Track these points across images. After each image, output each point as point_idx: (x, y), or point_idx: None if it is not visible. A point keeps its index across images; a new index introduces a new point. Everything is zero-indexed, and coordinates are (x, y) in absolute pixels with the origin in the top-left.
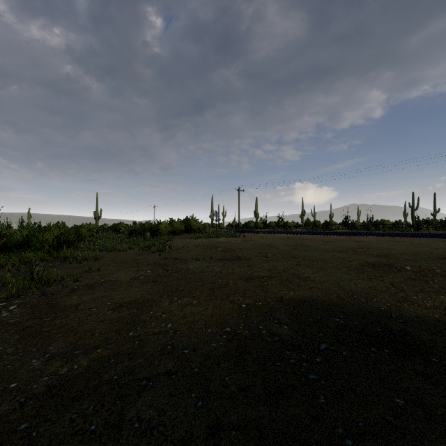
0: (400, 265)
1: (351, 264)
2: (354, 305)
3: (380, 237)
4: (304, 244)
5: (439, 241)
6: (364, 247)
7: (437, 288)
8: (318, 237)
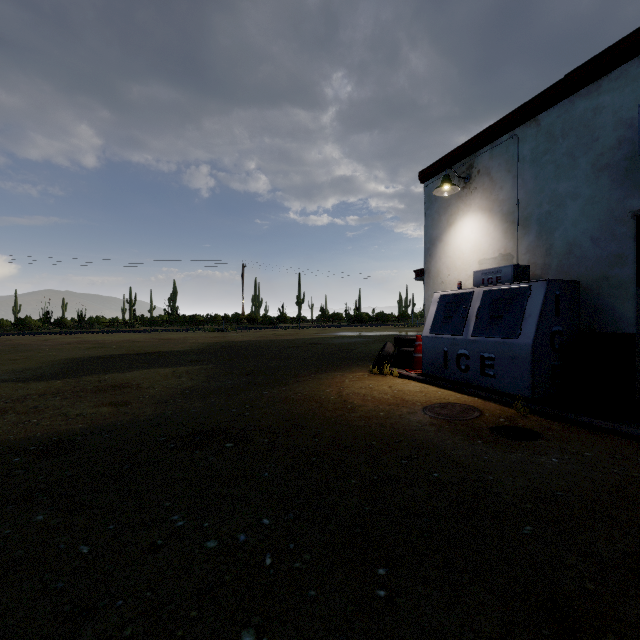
0: (111, 346)
1: (81, 348)
2: (90, 356)
3: (97, 334)
4: (20, 343)
5: (139, 334)
6: (86, 341)
7: (124, 349)
8: (30, 338)
